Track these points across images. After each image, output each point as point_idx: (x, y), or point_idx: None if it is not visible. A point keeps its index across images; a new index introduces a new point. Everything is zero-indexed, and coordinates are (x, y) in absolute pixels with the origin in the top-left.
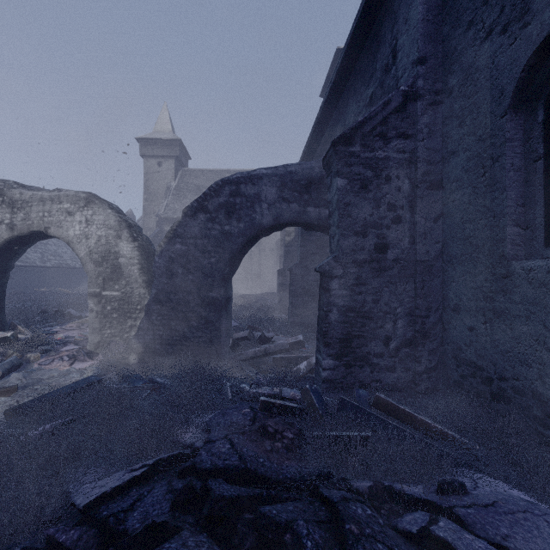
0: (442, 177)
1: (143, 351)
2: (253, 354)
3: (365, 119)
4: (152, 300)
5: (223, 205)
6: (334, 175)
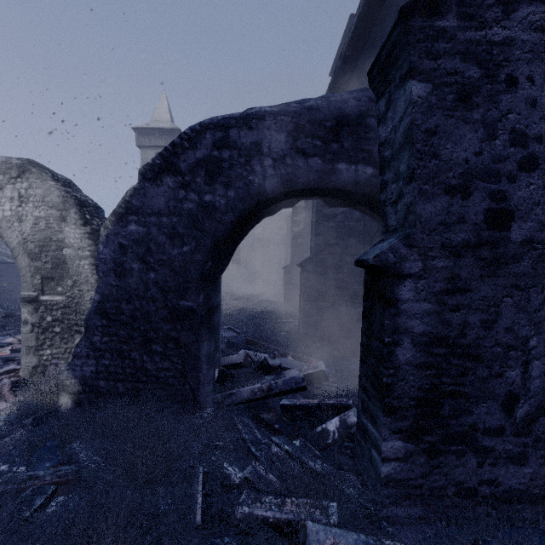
0: None
1: (81, 391)
2: (249, 395)
3: None
4: (94, 311)
5: (201, 162)
6: (401, 82)
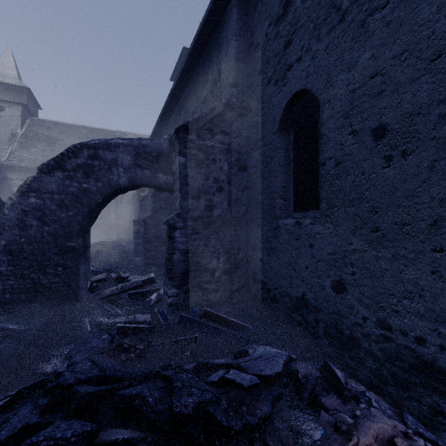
0: (246, 163)
1: None
2: (110, 292)
3: (199, 117)
4: (1, 251)
5: (81, 166)
6: (177, 154)
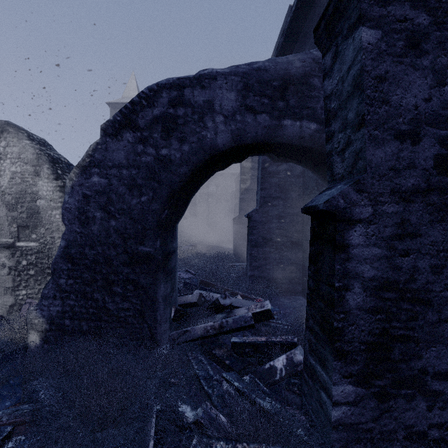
0: None
1: (48, 329)
2: (202, 332)
3: None
4: (60, 256)
5: (158, 119)
6: (349, 32)
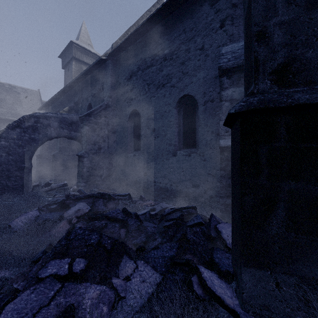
0: (116, 130)
1: None
2: (45, 190)
3: (95, 110)
4: None
5: (30, 126)
6: (85, 125)
